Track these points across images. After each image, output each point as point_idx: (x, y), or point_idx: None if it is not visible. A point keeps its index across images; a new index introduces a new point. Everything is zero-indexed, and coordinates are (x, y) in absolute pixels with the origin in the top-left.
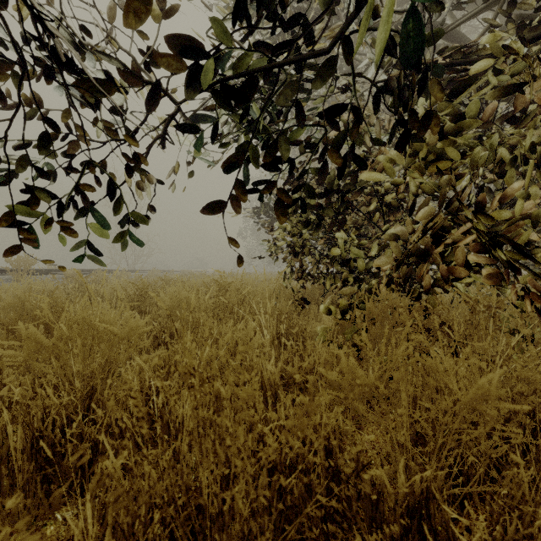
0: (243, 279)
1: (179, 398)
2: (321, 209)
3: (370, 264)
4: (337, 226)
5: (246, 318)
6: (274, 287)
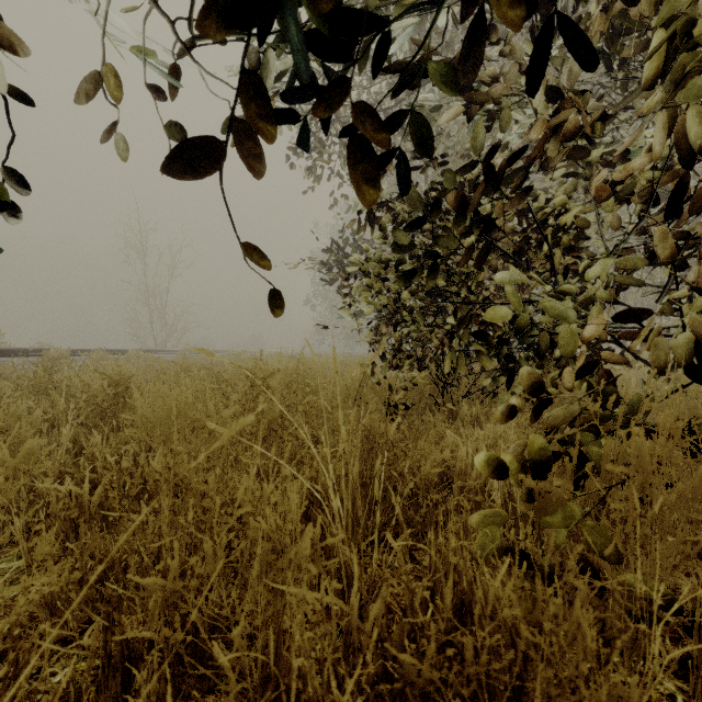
0: (307, 363)
1: (98, 697)
2: (447, 230)
3: (536, 337)
4: (477, 265)
5: (283, 474)
6: (355, 380)
